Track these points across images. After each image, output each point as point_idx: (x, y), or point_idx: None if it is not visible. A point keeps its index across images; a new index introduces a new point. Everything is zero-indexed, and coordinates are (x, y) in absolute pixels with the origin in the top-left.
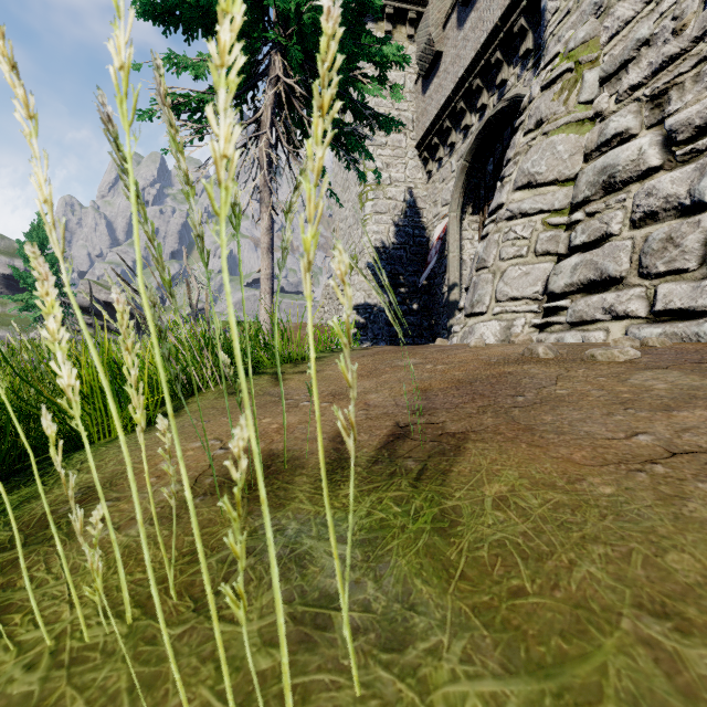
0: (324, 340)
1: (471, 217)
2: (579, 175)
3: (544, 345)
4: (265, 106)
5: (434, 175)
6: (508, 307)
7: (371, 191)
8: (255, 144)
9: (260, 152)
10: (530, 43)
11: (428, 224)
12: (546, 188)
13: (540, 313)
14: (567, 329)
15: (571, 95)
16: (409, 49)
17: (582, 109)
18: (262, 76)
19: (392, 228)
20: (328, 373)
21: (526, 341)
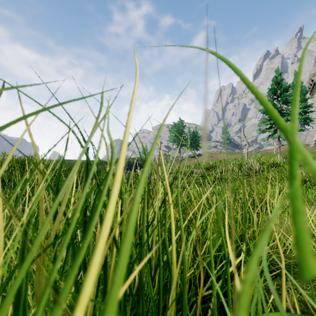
0: None
1: None
2: None
3: None
4: None
5: None
6: None
7: None
8: None
9: None
10: None
11: None
12: None
13: None
14: None
15: None
16: None
17: None
18: None
19: None
20: None
21: None
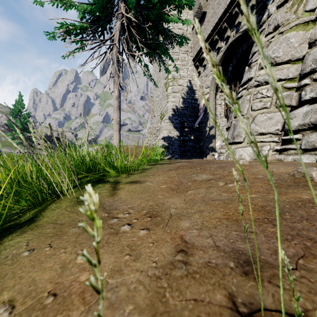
0: (147, 156)
1: (220, 93)
2: (306, 56)
3: (315, 170)
4: (115, 30)
5: (202, 73)
6: (258, 139)
7: (171, 82)
8: (110, 51)
9: (113, 56)
10: (254, 1)
11: (198, 97)
12: (282, 65)
13: (279, 142)
14: (300, 153)
15: (299, 7)
16: (189, 12)
17: (307, 15)
18: (114, 15)
19: (181, 99)
20: (148, 185)
21: (273, 161)
